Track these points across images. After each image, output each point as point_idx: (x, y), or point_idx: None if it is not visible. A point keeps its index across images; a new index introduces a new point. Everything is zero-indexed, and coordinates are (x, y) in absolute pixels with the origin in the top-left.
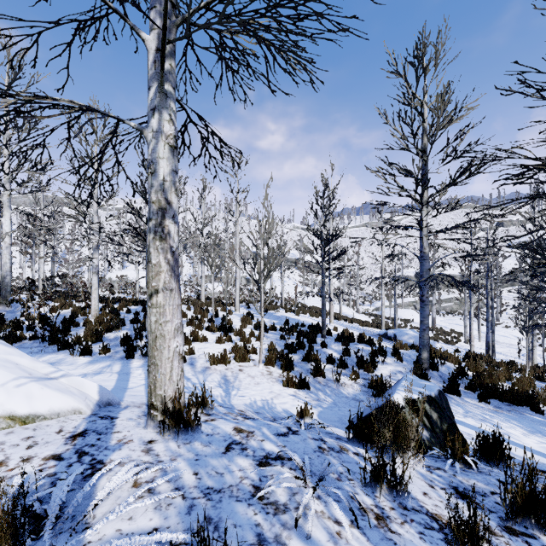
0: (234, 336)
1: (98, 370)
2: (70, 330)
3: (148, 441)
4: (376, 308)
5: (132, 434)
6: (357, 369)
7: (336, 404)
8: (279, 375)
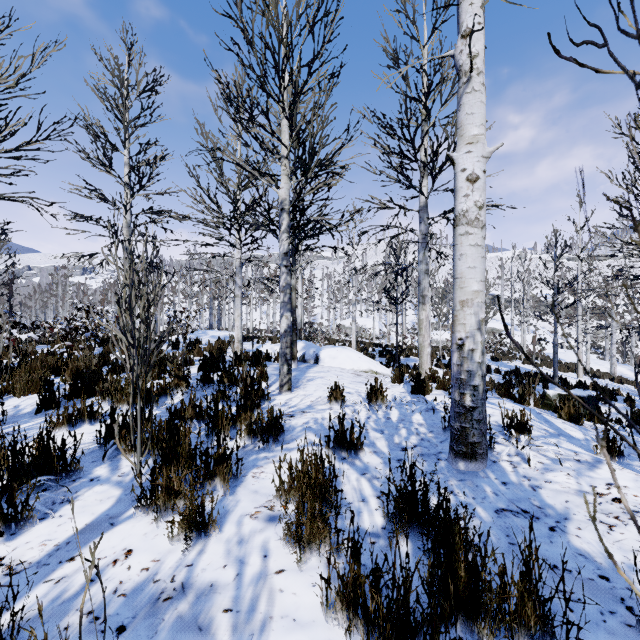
0: None
1: None
2: None
3: None
4: None
5: None
6: None
7: None
8: None
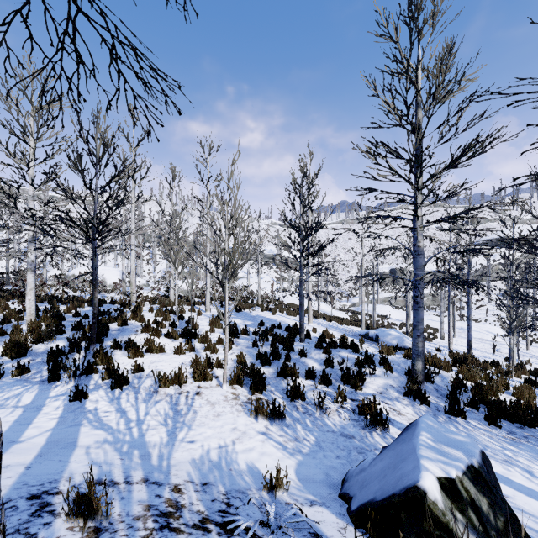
0: (198, 344)
1: None
2: None
3: None
4: (353, 304)
5: None
6: (343, 386)
7: (320, 446)
8: (247, 400)
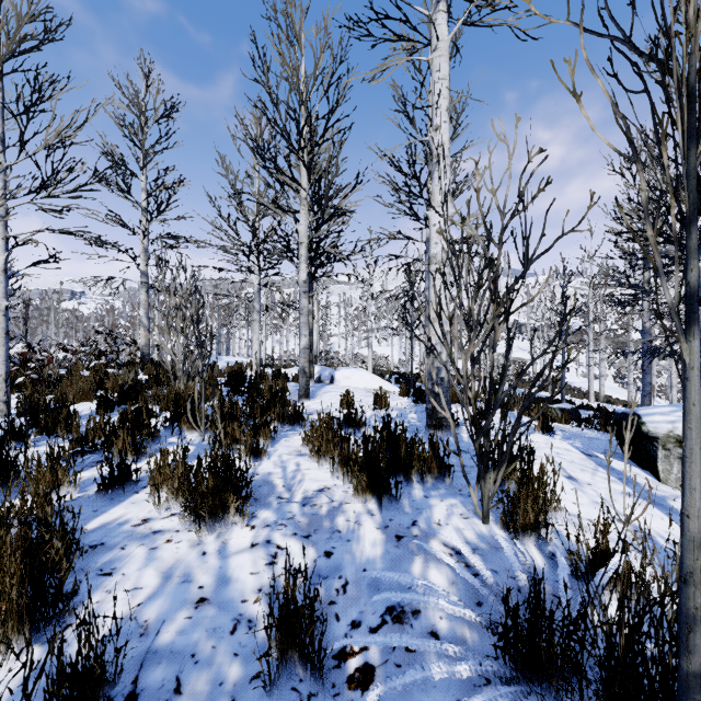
0: None
1: None
2: None
3: None
4: None
5: None
6: None
7: None
8: None
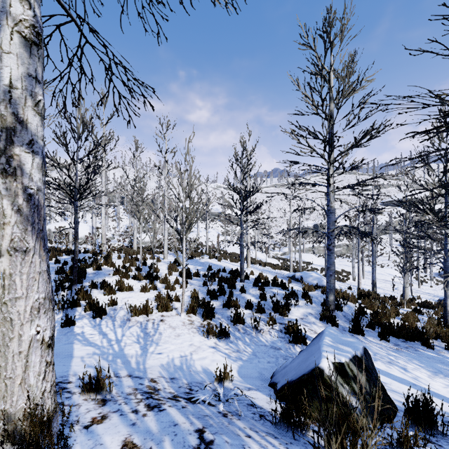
0: (159, 284)
1: None
2: None
3: None
4: (284, 253)
5: None
6: (273, 313)
7: (256, 355)
8: (200, 324)
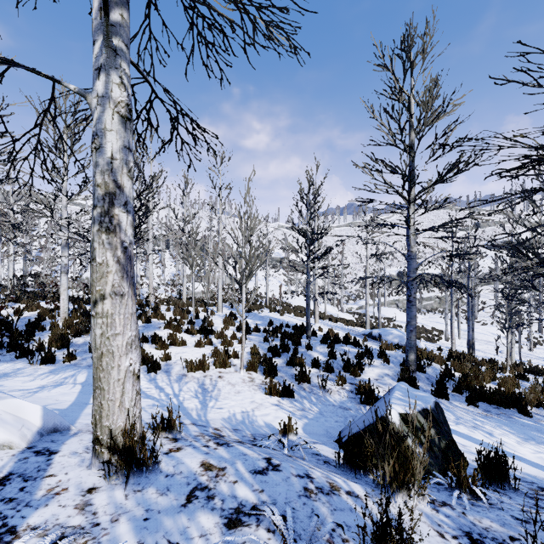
0: (215, 339)
1: (59, 381)
2: (34, 335)
3: (87, 489)
4: (360, 307)
5: (69, 479)
6: (344, 373)
7: (322, 414)
8: (261, 382)
